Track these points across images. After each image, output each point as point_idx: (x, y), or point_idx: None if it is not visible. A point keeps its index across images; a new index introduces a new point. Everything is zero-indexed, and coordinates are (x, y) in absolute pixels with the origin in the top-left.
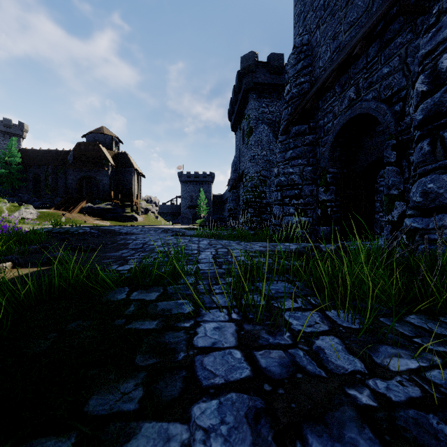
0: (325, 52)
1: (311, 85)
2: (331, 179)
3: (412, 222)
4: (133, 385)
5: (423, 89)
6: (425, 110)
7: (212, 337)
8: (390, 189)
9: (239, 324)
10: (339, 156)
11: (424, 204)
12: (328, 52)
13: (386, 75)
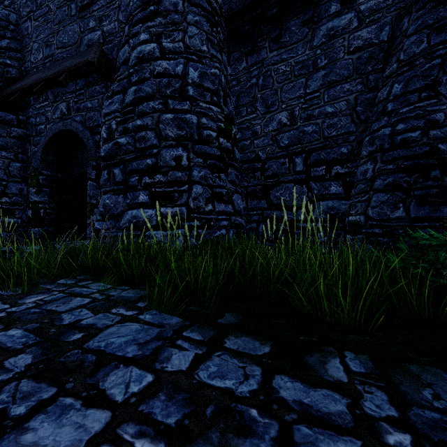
0: (37, 50)
1: (20, 75)
2: (44, 181)
3: (98, 225)
4: None
5: (105, 136)
6: (105, 151)
7: None
8: (92, 199)
9: None
10: (53, 160)
11: (105, 213)
12: (41, 53)
13: (90, 109)
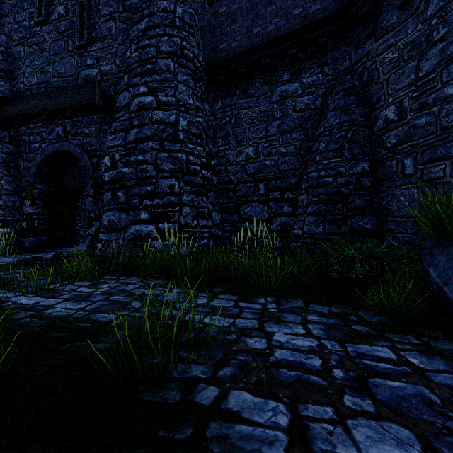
0: (31, 74)
1: (14, 96)
2: (38, 194)
3: (104, 236)
4: (24, 313)
5: (109, 165)
6: (110, 176)
7: (33, 301)
8: (90, 213)
9: (39, 296)
10: (46, 175)
11: (109, 226)
12: (35, 77)
13: (87, 134)
